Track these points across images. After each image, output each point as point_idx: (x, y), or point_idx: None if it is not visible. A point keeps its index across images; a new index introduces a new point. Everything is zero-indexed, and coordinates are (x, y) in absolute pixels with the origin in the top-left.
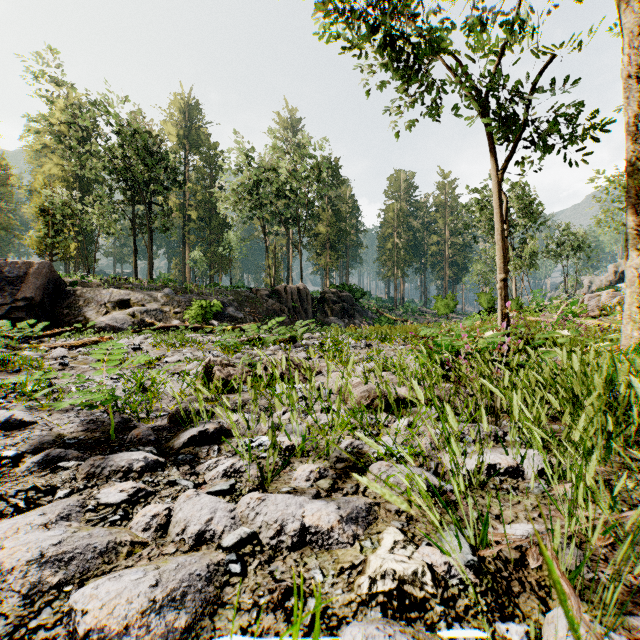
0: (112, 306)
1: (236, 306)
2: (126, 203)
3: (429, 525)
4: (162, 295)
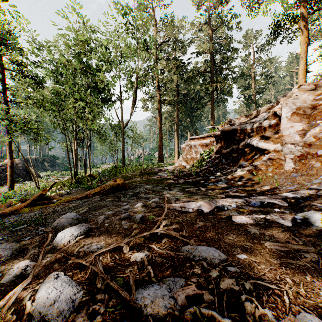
0: None
1: None
2: None
3: None
4: None
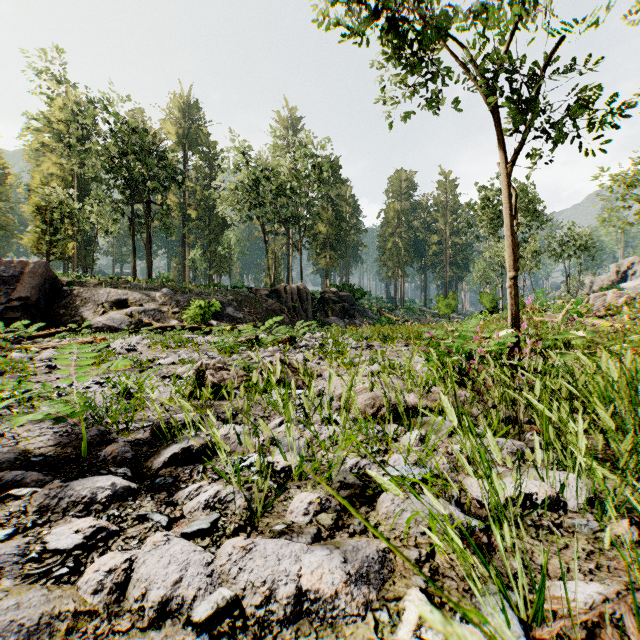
0: (109, 306)
1: (235, 306)
2: (124, 202)
3: (460, 582)
4: (160, 295)
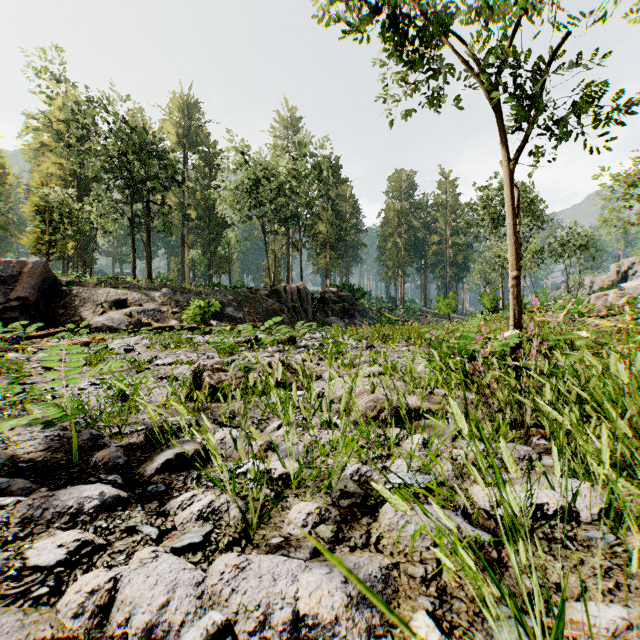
0: (109, 306)
1: (235, 306)
2: (124, 202)
3: (470, 603)
4: (160, 295)
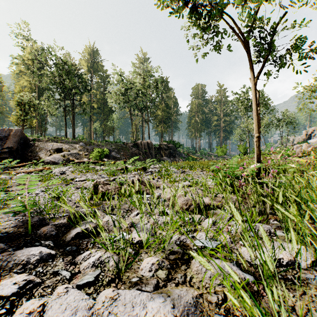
0: (53, 151)
1: (116, 151)
2: (61, 99)
3: None
4: (79, 146)
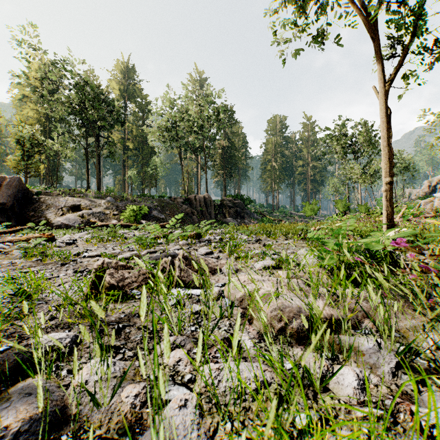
0: (67, 210)
1: (159, 210)
2: (81, 136)
3: None
4: (105, 202)
